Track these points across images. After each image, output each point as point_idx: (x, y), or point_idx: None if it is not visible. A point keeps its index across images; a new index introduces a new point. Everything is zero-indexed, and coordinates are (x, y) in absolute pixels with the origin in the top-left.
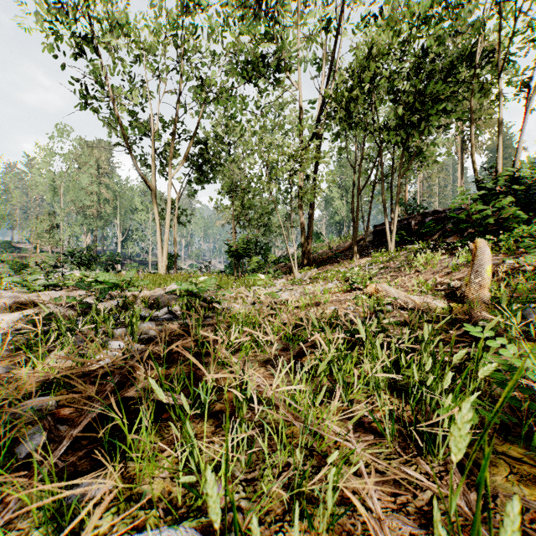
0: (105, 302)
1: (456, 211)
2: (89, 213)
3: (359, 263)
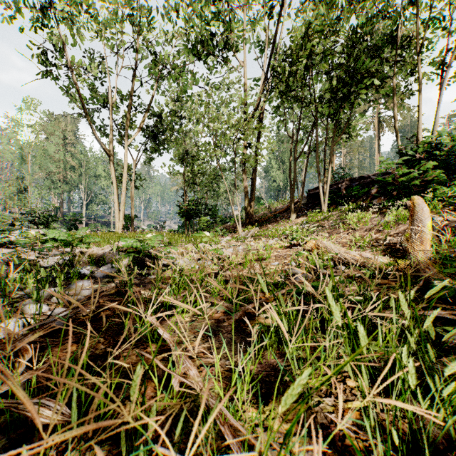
0: (55, 259)
1: (379, 177)
2: (55, 178)
3: (296, 222)
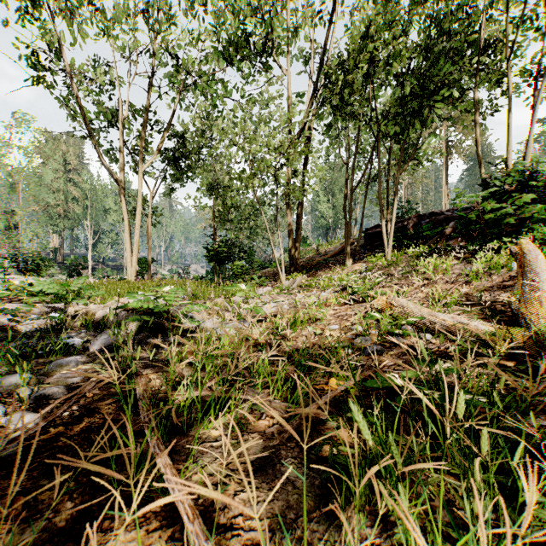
0: (41, 320)
1: (455, 213)
2: (54, 212)
3: (353, 269)
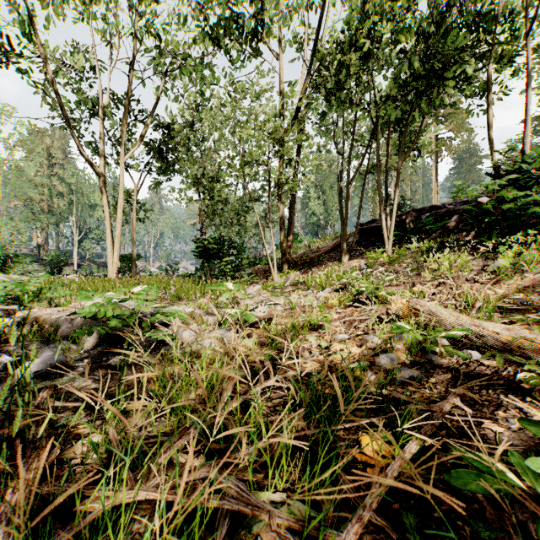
0: None
1: (458, 206)
2: (36, 207)
3: (351, 265)
